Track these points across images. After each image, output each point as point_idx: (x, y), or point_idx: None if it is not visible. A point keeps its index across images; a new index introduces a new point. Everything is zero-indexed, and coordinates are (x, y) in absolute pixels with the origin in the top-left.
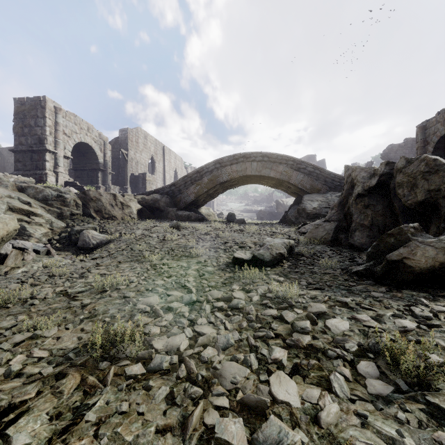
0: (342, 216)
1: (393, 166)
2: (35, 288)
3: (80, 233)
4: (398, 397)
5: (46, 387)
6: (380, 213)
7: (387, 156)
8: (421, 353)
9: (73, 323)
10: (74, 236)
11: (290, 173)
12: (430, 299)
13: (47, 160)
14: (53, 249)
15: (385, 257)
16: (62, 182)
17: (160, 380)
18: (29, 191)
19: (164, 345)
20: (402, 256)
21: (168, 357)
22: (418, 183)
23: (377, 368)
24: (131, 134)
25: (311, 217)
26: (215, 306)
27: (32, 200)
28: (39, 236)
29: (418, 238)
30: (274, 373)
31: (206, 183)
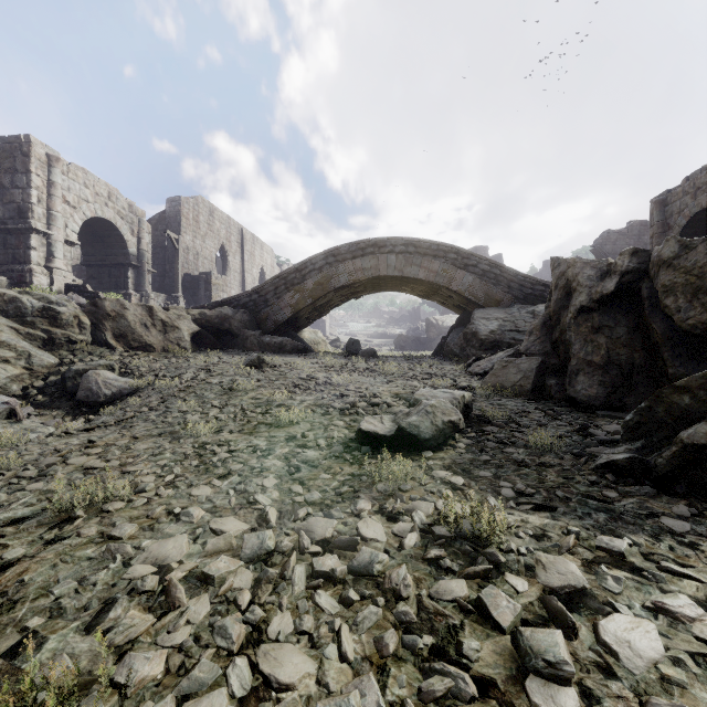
0: (549, 346)
1: (646, 257)
2: None
3: (82, 377)
4: None
5: None
6: (623, 342)
7: (601, 248)
8: None
9: None
10: (71, 382)
11: (452, 273)
12: None
13: (33, 246)
14: (31, 405)
15: (677, 437)
16: (60, 285)
17: None
18: None
19: None
20: None
21: None
22: None
23: None
24: (187, 207)
25: (488, 347)
26: (316, 570)
27: None
28: (4, 381)
29: None
30: None
31: (311, 290)
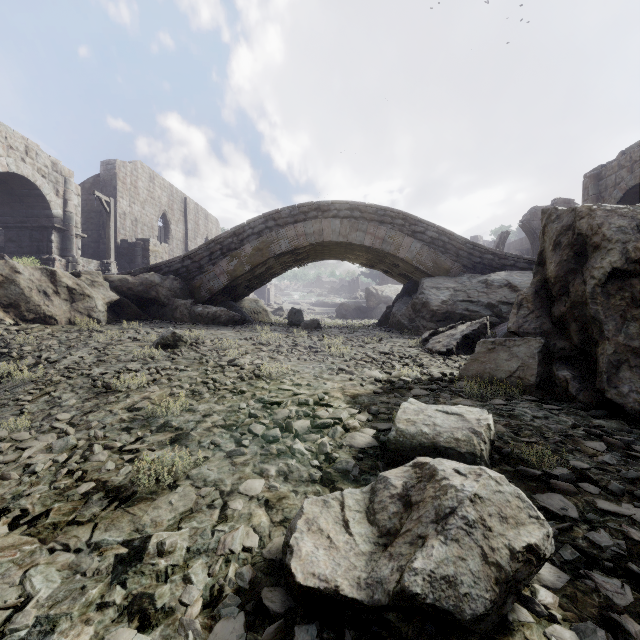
0: (549, 323)
1: None
2: None
3: None
4: None
5: None
6: None
7: (529, 223)
8: None
9: None
10: None
11: (399, 240)
12: None
13: None
14: None
15: None
16: None
17: None
18: None
19: None
20: None
21: None
22: None
23: None
24: (123, 171)
25: (439, 319)
26: None
27: None
28: None
29: None
30: None
31: (249, 255)
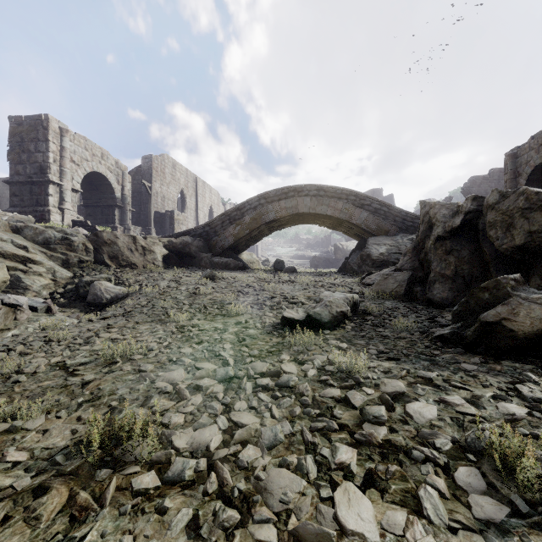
0: (417, 264)
1: (482, 202)
2: (22, 359)
3: (90, 285)
4: (516, 524)
5: (17, 509)
6: (466, 261)
7: (469, 190)
8: (540, 455)
9: (68, 409)
10: (82, 289)
11: (352, 211)
12: (539, 373)
13: (50, 194)
14: (56, 305)
15: (478, 318)
16: (69, 221)
17: (180, 497)
18: (26, 232)
19: (188, 442)
20: (500, 317)
21: (193, 462)
22: (516, 222)
23: (482, 478)
24: (156, 162)
25: (378, 265)
26: (258, 384)
27: (29, 244)
28: (39, 288)
29: (520, 293)
30: (341, 485)
31: (248, 223)
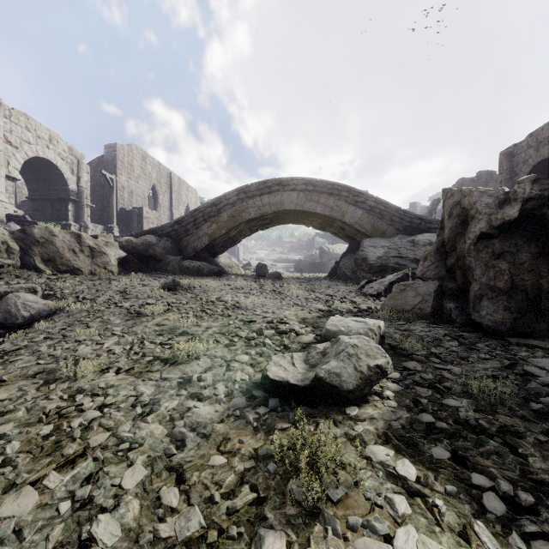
0: (444, 271)
1: (548, 184)
2: None
3: (1, 299)
4: None
5: None
6: (527, 268)
7: None
8: None
9: None
10: None
11: (345, 208)
12: None
13: None
14: None
15: None
16: (1, 215)
17: None
18: None
19: None
20: None
21: None
22: None
23: None
24: (122, 152)
25: (375, 271)
26: None
27: None
28: None
29: None
30: None
31: (225, 221)
